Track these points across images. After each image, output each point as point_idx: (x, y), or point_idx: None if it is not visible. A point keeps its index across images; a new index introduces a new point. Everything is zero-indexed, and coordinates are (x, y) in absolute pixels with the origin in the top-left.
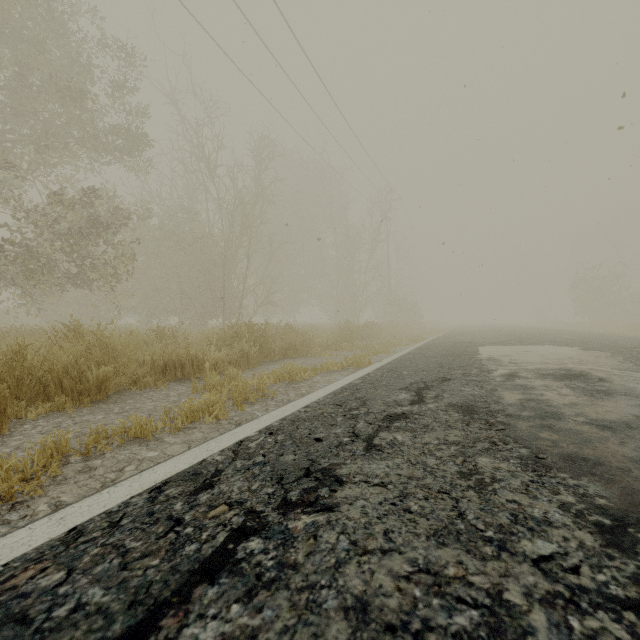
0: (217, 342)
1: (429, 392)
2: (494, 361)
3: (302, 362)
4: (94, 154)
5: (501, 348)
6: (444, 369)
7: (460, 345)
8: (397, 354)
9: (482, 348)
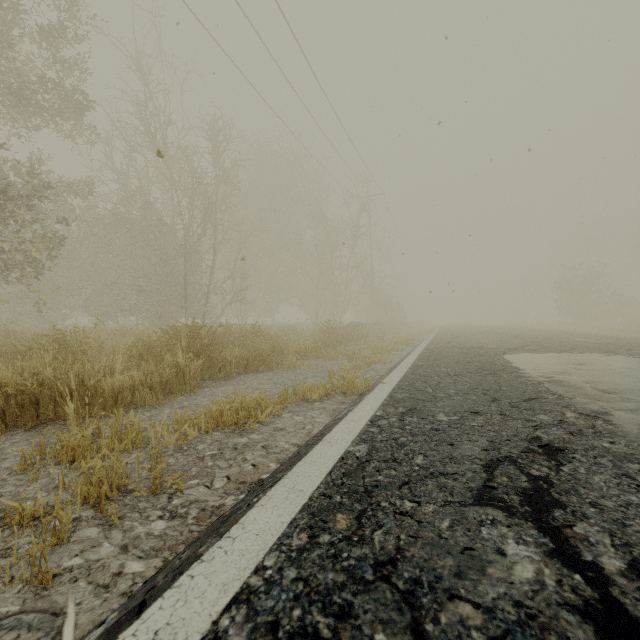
0: (143, 353)
1: (581, 529)
2: (567, 386)
3: (269, 379)
4: (11, 110)
5: (536, 358)
6: (507, 408)
7: (474, 352)
8: (400, 367)
9: (510, 358)
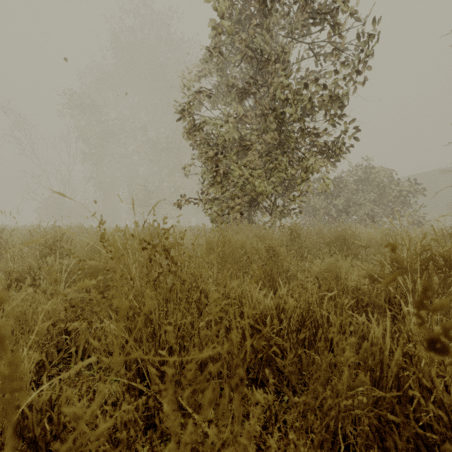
0: None
1: None
2: None
3: None
4: None
5: None
6: None
7: None
8: None
9: None
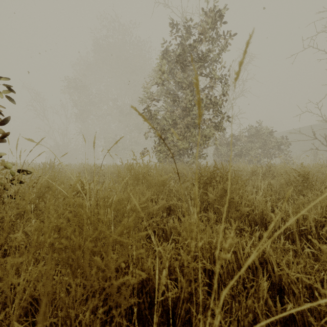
0: None
1: None
2: None
3: None
4: None
5: None
6: None
7: None
8: None
9: None
